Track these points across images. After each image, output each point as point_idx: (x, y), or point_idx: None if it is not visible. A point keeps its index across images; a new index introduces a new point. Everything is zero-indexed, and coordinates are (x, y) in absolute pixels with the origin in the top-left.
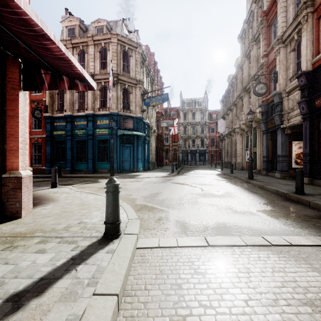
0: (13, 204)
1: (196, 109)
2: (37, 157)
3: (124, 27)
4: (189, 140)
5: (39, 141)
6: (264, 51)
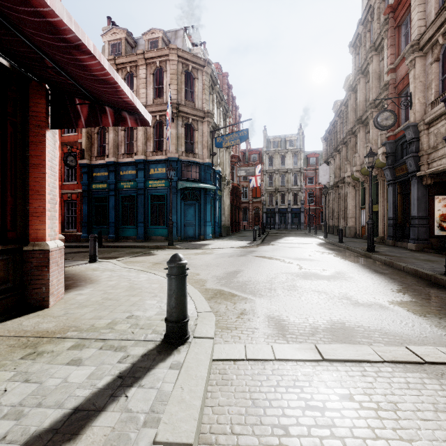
0: (38, 288)
1: (287, 150)
2: (70, 220)
3: (187, 39)
4: (276, 194)
5: (73, 198)
6: (389, 64)
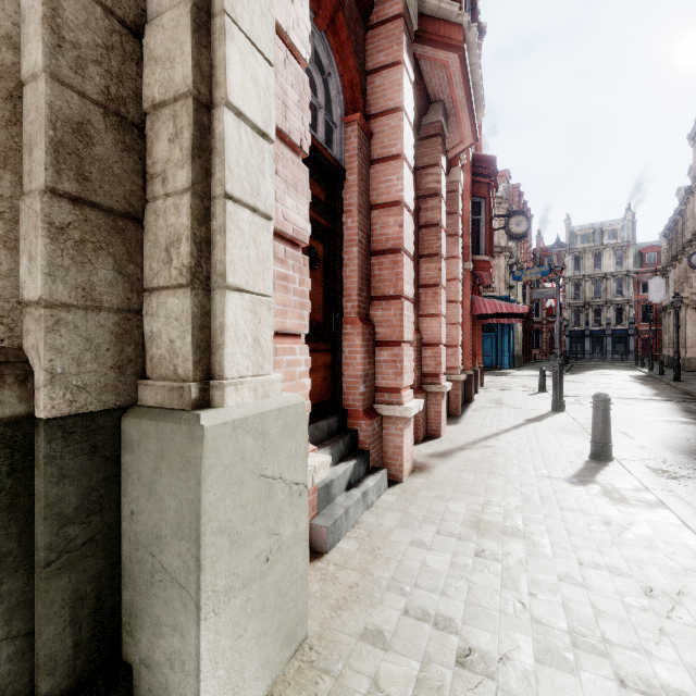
0: (480, 380)
1: (605, 246)
2: None
3: None
4: (586, 310)
5: None
6: None
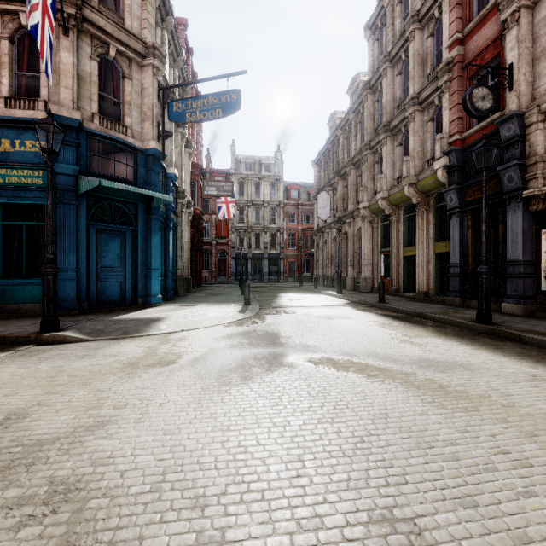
0: None
1: (263, 176)
2: None
3: None
4: (249, 234)
5: None
6: (455, 32)
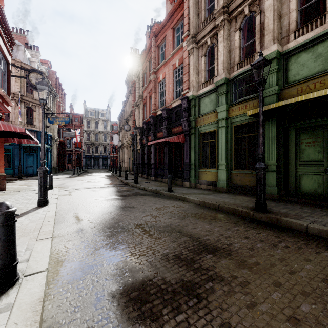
0: (2, 185)
1: (100, 119)
2: None
3: (26, 52)
4: (92, 146)
5: None
6: (132, 104)
